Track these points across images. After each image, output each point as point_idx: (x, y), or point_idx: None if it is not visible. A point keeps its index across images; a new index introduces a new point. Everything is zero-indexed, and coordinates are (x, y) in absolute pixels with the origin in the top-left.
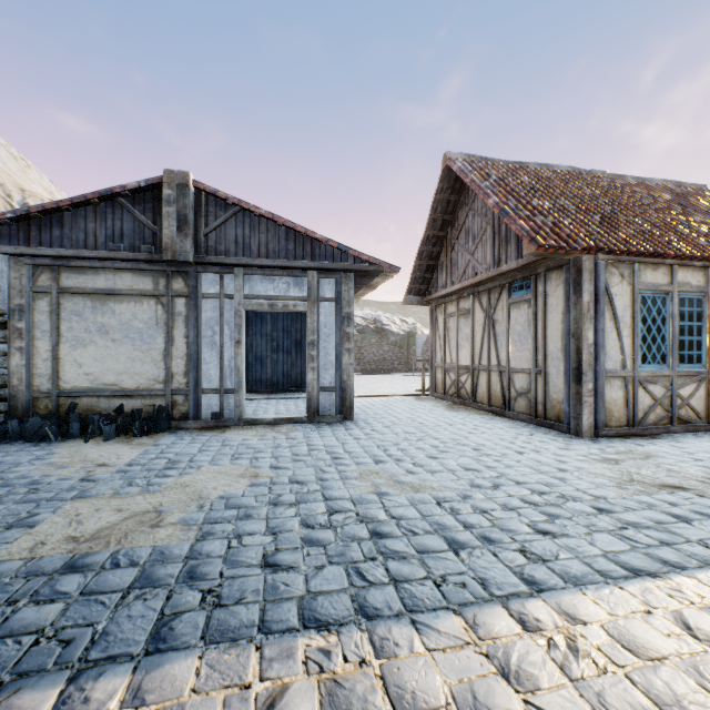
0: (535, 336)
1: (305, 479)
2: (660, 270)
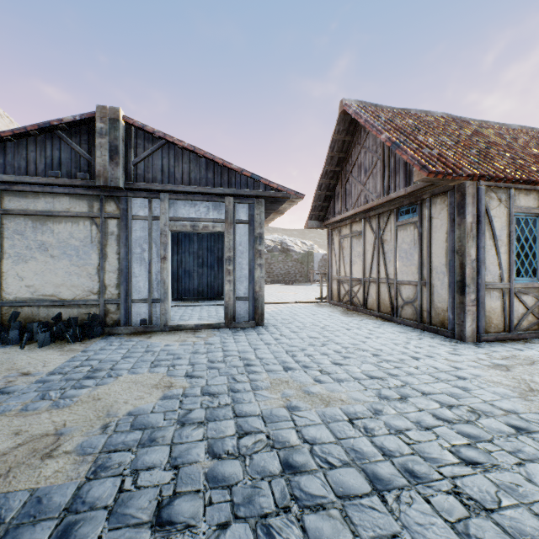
0: (420, 253)
1: (217, 390)
2: (531, 195)
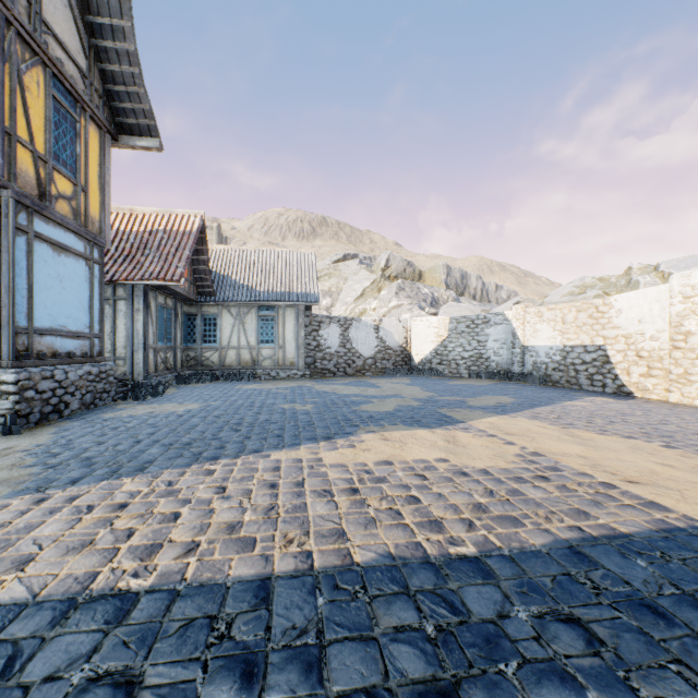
0: None
1: None
2: None
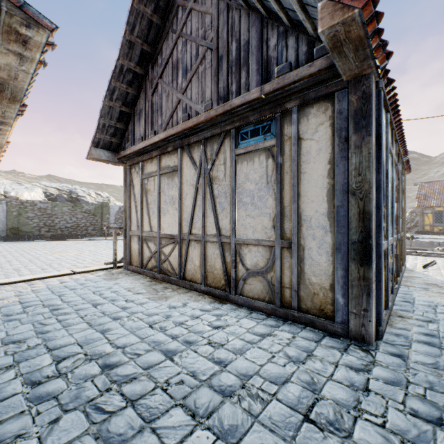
0: (280, 196)
1: None
2: (389, 131)
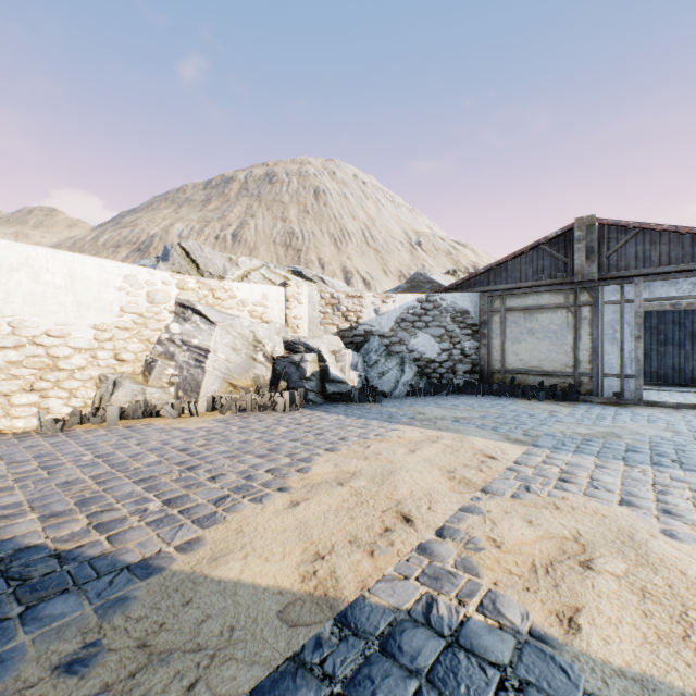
0: None
1: None
2: None
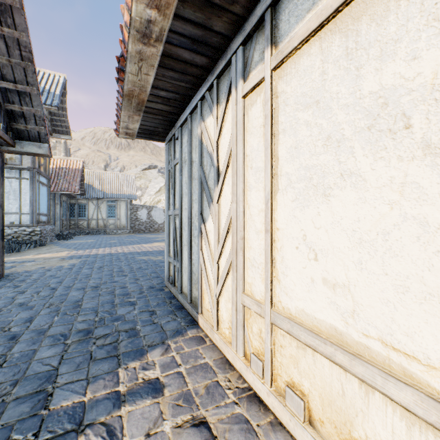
0: None
1: None
2: None
